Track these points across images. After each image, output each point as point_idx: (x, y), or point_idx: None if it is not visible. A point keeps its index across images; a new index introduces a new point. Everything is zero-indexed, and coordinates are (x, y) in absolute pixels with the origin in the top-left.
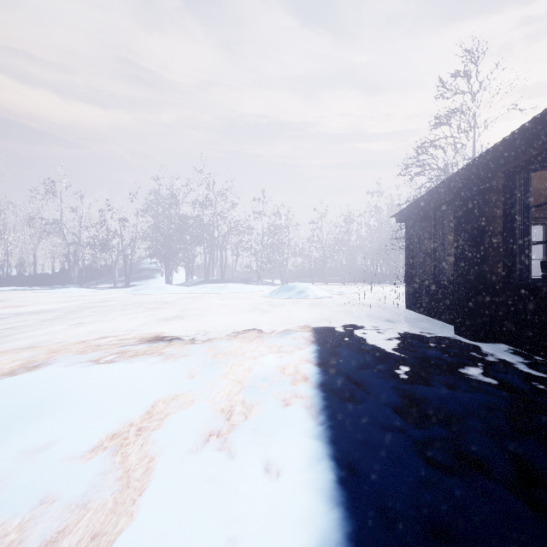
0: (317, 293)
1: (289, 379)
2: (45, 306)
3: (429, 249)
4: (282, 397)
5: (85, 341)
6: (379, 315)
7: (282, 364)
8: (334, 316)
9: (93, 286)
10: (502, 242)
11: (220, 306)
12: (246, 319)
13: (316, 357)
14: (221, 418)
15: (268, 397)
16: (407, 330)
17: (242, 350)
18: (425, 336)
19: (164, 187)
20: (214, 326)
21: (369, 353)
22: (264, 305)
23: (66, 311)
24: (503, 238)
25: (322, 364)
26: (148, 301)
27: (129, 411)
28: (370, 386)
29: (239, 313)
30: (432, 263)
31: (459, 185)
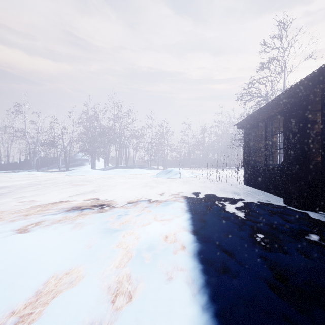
0: (186, 174)
1: (170, 249)
2: (7, 183)
3: (259, 146)
4: (165, 270)
5: (18, 211)
6: (227, 189)
7: (164, 232)
8: (198, 190)
9: (45, 170)
10: (321, 139)
11: (123, 183)
12: (139, 192)
13: (190, 225)
14: (106, 301)
15: (152, 271)
16: (250, 200)
17: (134, 219)
18: (264, 205)
19: (91, 109)
20: (117, 198)
21: (229, 221)
22: (152, 182)
23: (18, 187)
24: (322, 136)
25: (196, 232)
26: (77, 180)
27: (16, 294)
28: (239, 256)
29: (135, 188)
30: (263, 155)
31: (288, 100)
